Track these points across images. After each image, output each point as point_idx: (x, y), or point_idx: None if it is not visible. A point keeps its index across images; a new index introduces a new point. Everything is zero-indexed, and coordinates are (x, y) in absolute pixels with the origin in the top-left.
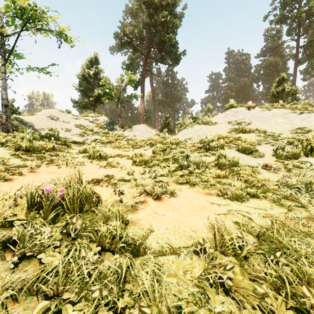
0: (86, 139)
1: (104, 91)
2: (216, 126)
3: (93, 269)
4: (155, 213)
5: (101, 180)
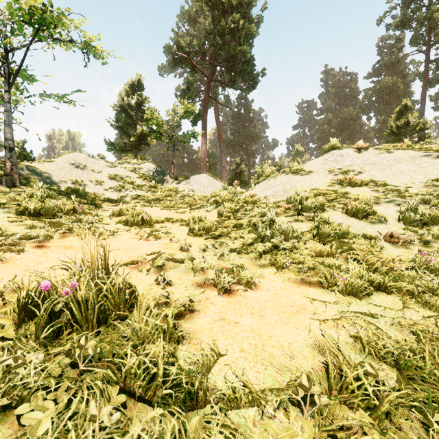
0: (124, 195)
1: (150, 127)
2: (311, 177)
3: (112, 437)
4: (223, 319)
5: (140, 260)
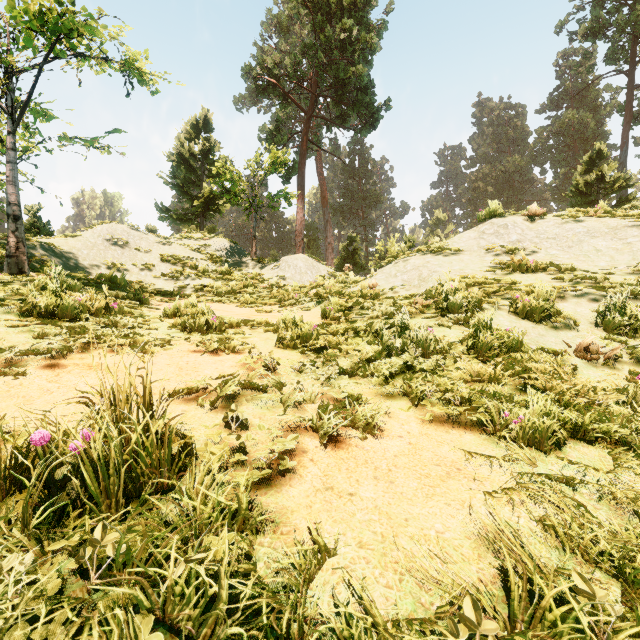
0: (183, 285)
1: (221, 186)
2: (460, 258)
3: None
4: (329, 487)
5: (201, 388)
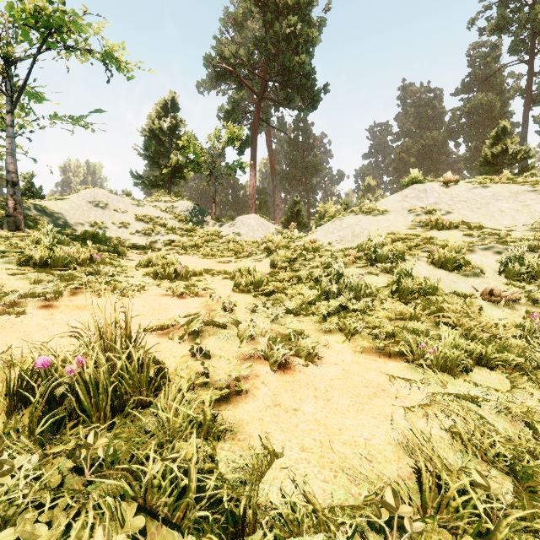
0: (154, 240)
1: (186, 157)
2: (387, 218)
3: None
4: (277, 404)
5: (171, 325)
